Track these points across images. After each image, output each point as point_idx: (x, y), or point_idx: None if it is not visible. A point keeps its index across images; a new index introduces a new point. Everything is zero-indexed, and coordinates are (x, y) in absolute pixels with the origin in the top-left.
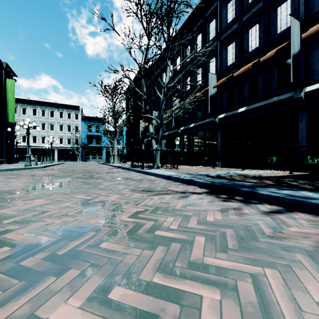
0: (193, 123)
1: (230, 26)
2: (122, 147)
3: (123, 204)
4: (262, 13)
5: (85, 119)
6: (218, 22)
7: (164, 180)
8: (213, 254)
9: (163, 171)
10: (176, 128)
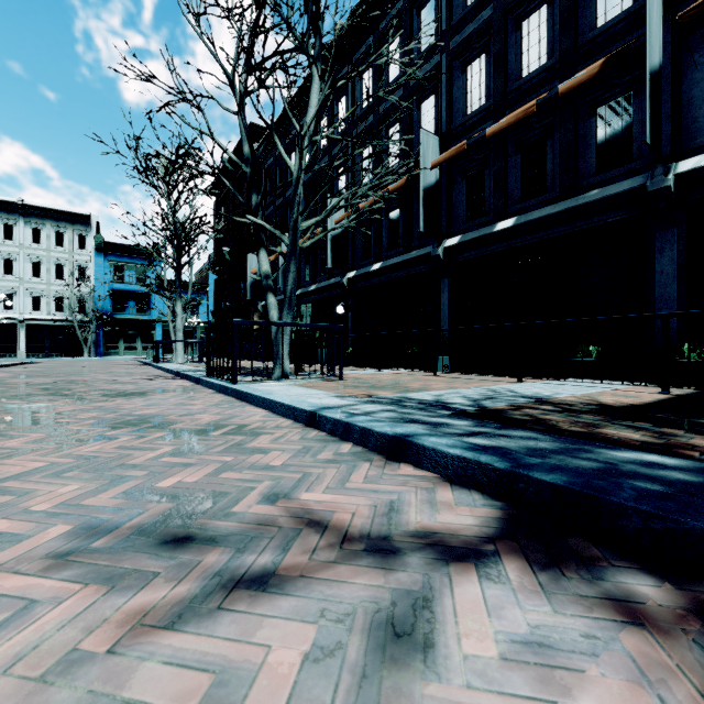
0: (378, 262)
1: (474, 12)
2: (207, 322)
3: None
4: None
5: (108, 249)
6: (443, 5)
7: (295, 431)
8: None
9: (298, 390)
10: (336, 274)
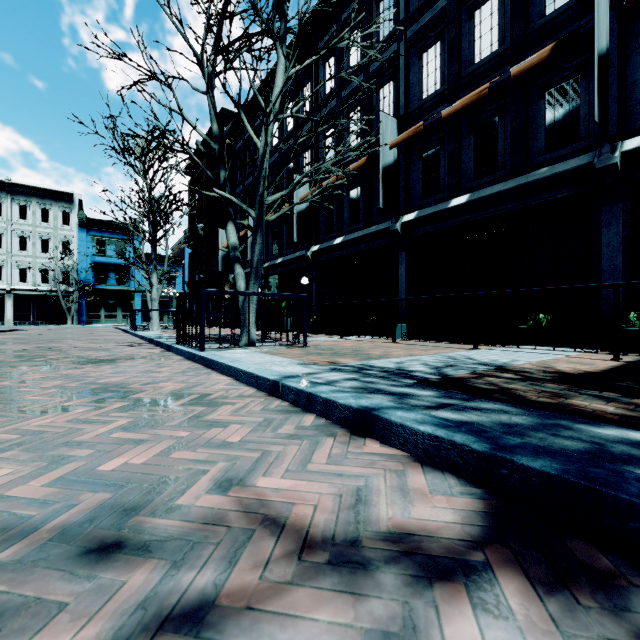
0: (340, 237)
1: (430, 3)
2: (182, 292)
3: None
4: None
5: (90, 225)
6: None
7: (257, 400)
8: None
9: (263, 357)
10: (301, 248)
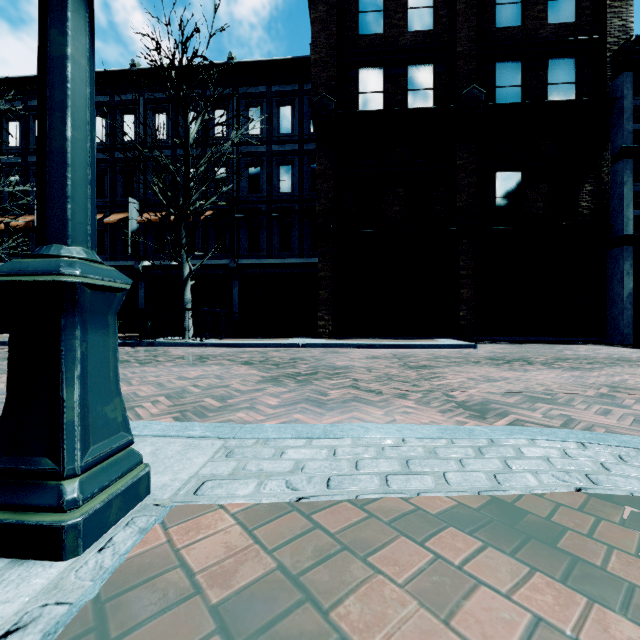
0: None
1: None
2: None
3: None
4: (109, 167)
5: None
6: None
7: None
8: None
9: None
10: None
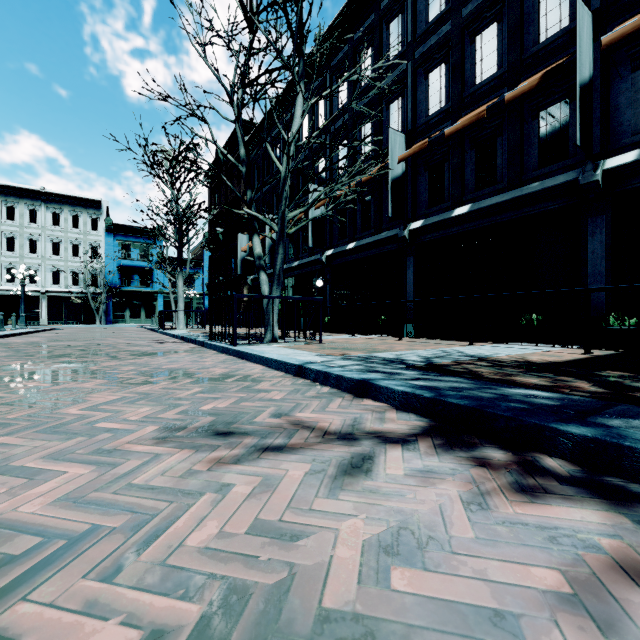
0: (353, 242)
1: (435, 27)
2: (201, 293)
3: (45, 565)
4: None
5: (116, 230)
6: (409, 20)
7: (287, 379)
8: None
9: (286, 351)
10: (316, 252)
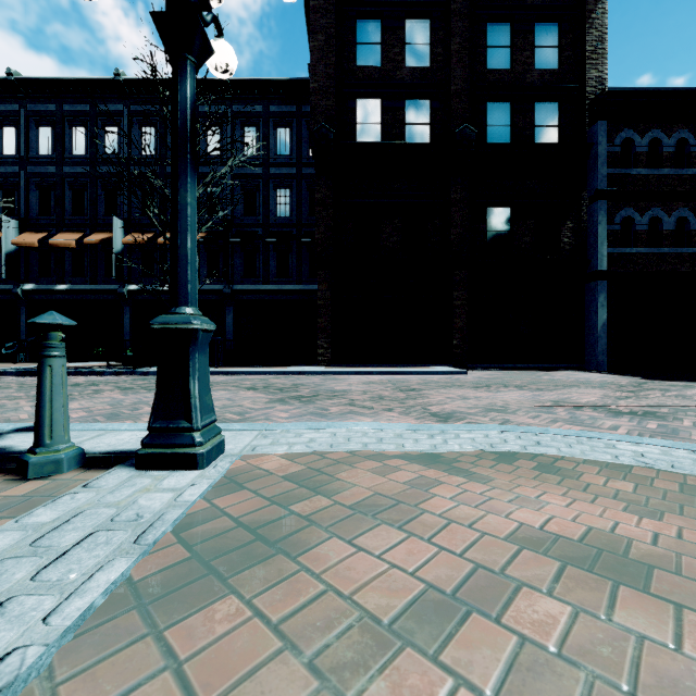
0: None
1: (44, 163)
2: None
3: None
4: (90, 182)
5: None
6: (22, 141)
7: None
8: (35, 381)
9: None
10: None
